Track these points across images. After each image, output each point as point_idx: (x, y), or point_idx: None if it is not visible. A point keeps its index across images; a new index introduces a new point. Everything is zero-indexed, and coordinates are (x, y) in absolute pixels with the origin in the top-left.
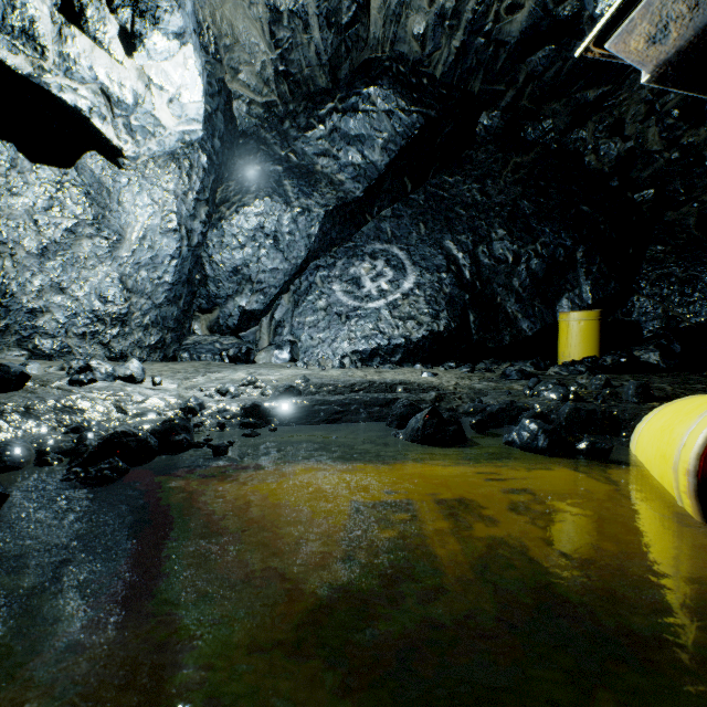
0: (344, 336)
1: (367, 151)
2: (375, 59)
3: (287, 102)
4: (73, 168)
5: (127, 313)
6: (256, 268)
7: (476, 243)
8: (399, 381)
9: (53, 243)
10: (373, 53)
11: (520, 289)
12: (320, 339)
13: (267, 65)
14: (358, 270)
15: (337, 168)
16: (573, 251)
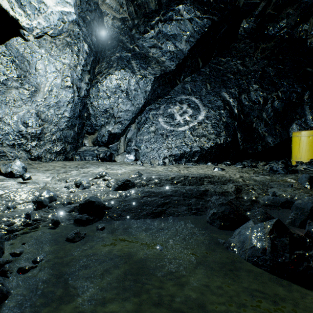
0: (164, 146)
1: (177, 43)
2: None
3: (133, 18)
4: (3, 45)
5: (40, 133)
6: (117, 110)
7: (240, 93)
8: (204, 175)
9: None
10: None
11: (267, 119)
12: (151, 148)
13: None
14: (172, 110)
15: (161, 54)
16: (302, 95)
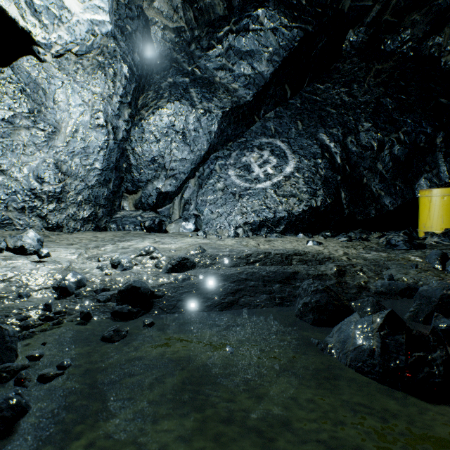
0: (237, 210)
1: (255, 64)
2: None
3: (193, 28)
4: (8, 67)
5: (61, 191)
6: (169, 158)
7: (345, 134)
8: (293, 252)
9: None
10: None
11: (384, 171)
12: (219, 213)
13: None
14: (248, 158)
15: (232, 79)
16: (433, 137)
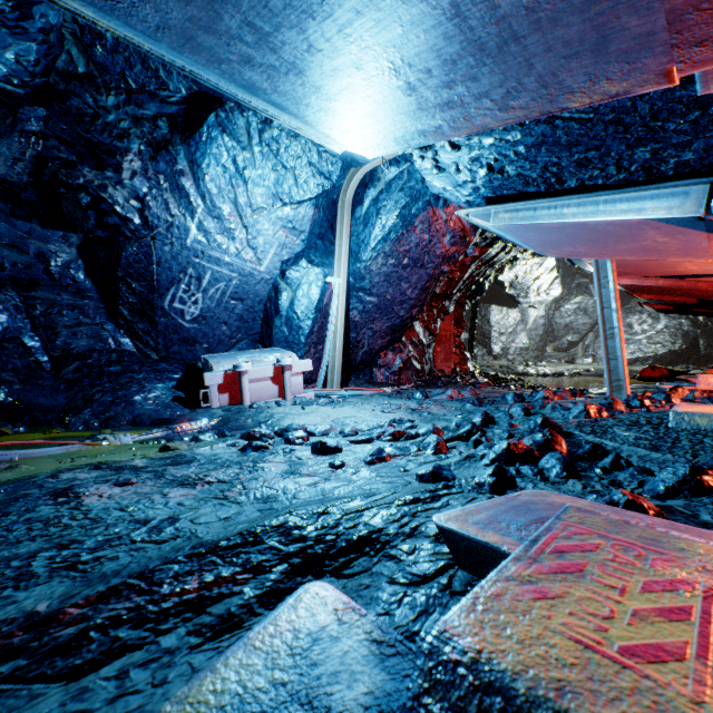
0: None
1: None
2: None
3: None
4: (517, 307)
5: (529, 347)
6: (575, 324)
7: None
8: (628, 369)
9: (513, 329)
10: None
11: None
12: None
13: None
14: (631, 320)
15: None
16: None
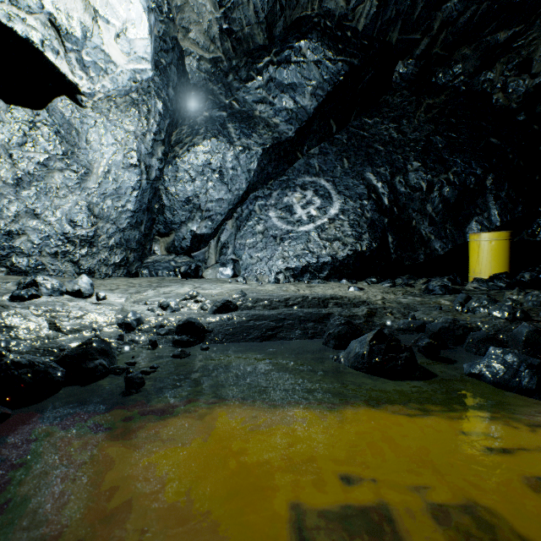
0: (278, 255)
1: (298, 97)
2: (305, 16)
3: (231, 58)
4: (44, 110)
5: (94, 235)
6: (205, 199)
7: (394, 174)
8: (330, 296)
9: (27, 174)
10: (304, 11)
11: (433, 214)
12: (258, 258)
13: (213, 24)
14: (290, 199)
15: (273, 113)
16: (483, 178)
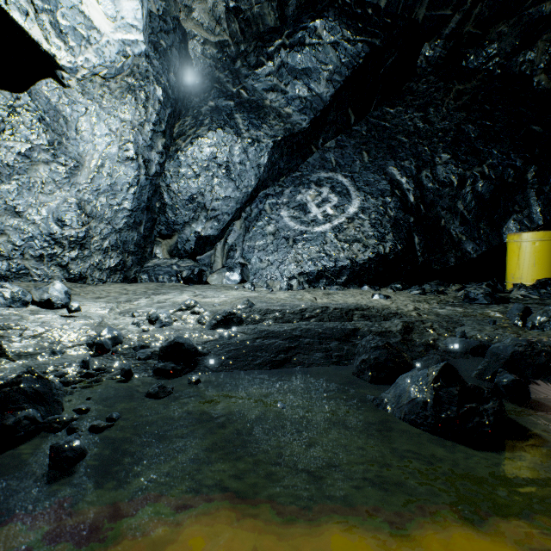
0: (291, 258)
1: (313, 84)
2: None
3: (238, 42)
4: (25, 93)
5: (85, 236)
6: (210, 197)
7: (420, 168)
8: (354, 306)
9: (5, 166)
10: None
11: (465, 212)
12: (269, 262)
13: (218, 1)
14: (304, 196)
15: (284, 102)
16: (524, 171)
